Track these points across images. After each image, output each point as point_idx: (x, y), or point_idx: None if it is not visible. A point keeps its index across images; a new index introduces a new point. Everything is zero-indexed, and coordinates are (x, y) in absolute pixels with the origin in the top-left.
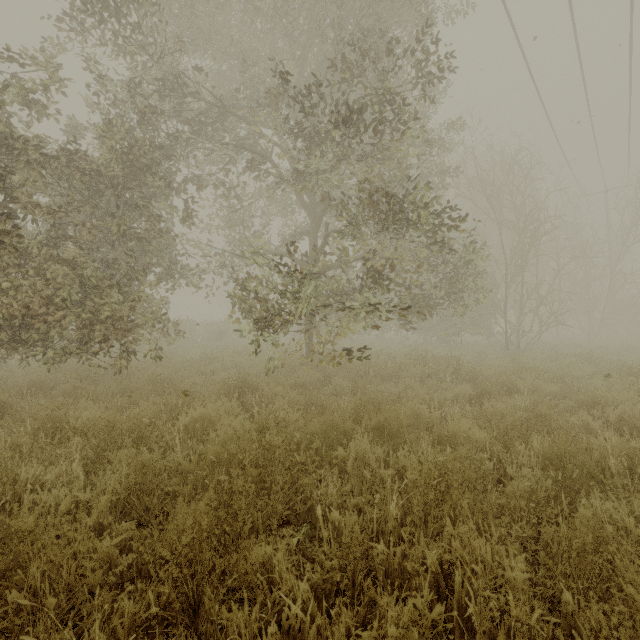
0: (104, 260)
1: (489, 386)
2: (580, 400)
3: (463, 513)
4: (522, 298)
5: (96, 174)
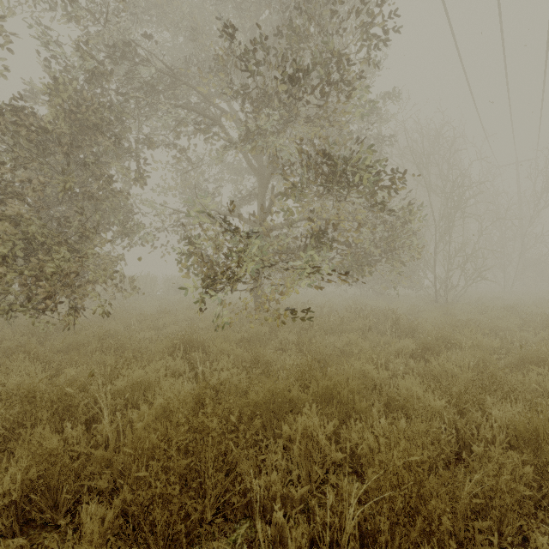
0: (55, 218)
1: (431, 341)
2: (523, 356)
3: (441, 528)
4: (450, 256)
5: (42, 131)
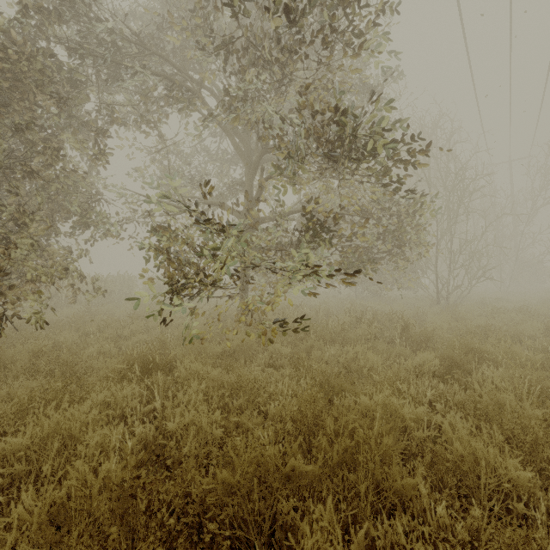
0: None
1: (459, 355)
2: None
3: None
4: (454, 253)
5: None
